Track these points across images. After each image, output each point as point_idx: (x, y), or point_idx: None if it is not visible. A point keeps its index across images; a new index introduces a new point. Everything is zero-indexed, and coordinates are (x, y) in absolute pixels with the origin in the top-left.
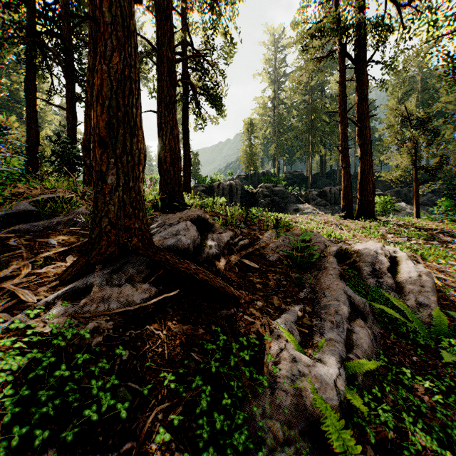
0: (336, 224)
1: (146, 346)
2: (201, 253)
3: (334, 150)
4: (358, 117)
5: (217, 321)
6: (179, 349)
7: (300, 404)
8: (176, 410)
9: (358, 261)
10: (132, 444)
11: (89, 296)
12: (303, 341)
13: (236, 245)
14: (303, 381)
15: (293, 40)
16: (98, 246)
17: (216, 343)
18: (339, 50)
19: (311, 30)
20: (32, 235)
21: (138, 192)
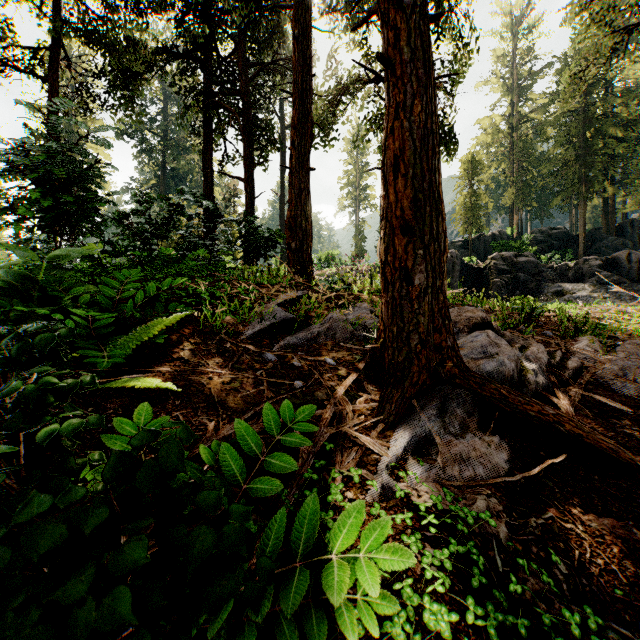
0: None
1: (574, 551)
2: (523, 382)
3: (633, 186)
4: None
5: None
6: (630, 565)
7: None
8: None
9: None
10: None
11: (439, 452)
12: None
13: (564, 368)
14: None
15: (570, 12)
16: (410, 374)
17: None
18: None
19: None
20: (302, 351)
21: (445, 293)
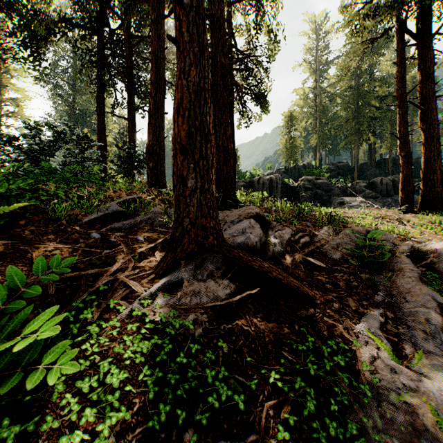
0: (395, 218)
1: (240, 341)
2: (266, 250)
3: (385, 137)
4: (421, 98)
5: (298, 321)
6: (270, 347)
7: (417, 422)
8: (285, 408)
9: (435, 262)
10: (256, 437)
11: (182, 290)
12: (393, 350)
13: (298, 242)
14: (412, 397)
15: (341, 25)
16: (182, 244)
17: (305, 344)
18: (396, 27)
19: (364, 12)
20: (123, 232)
21: (212, 193)
